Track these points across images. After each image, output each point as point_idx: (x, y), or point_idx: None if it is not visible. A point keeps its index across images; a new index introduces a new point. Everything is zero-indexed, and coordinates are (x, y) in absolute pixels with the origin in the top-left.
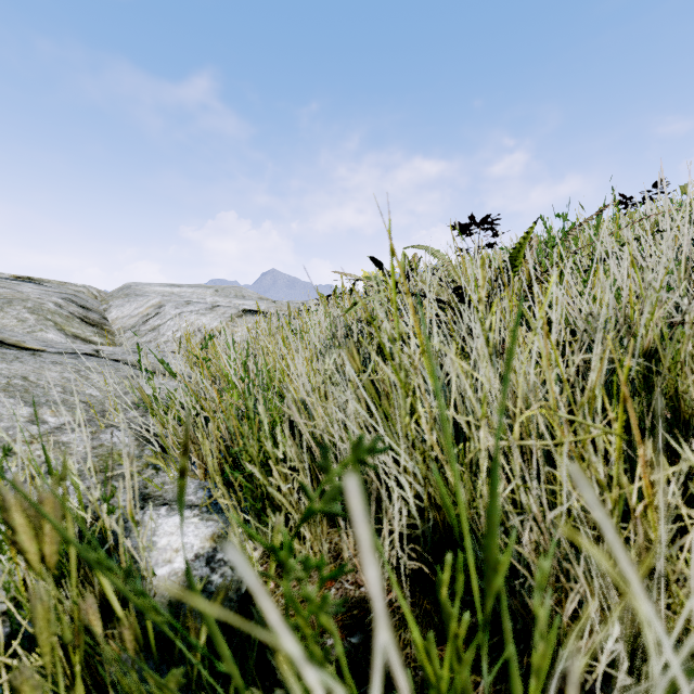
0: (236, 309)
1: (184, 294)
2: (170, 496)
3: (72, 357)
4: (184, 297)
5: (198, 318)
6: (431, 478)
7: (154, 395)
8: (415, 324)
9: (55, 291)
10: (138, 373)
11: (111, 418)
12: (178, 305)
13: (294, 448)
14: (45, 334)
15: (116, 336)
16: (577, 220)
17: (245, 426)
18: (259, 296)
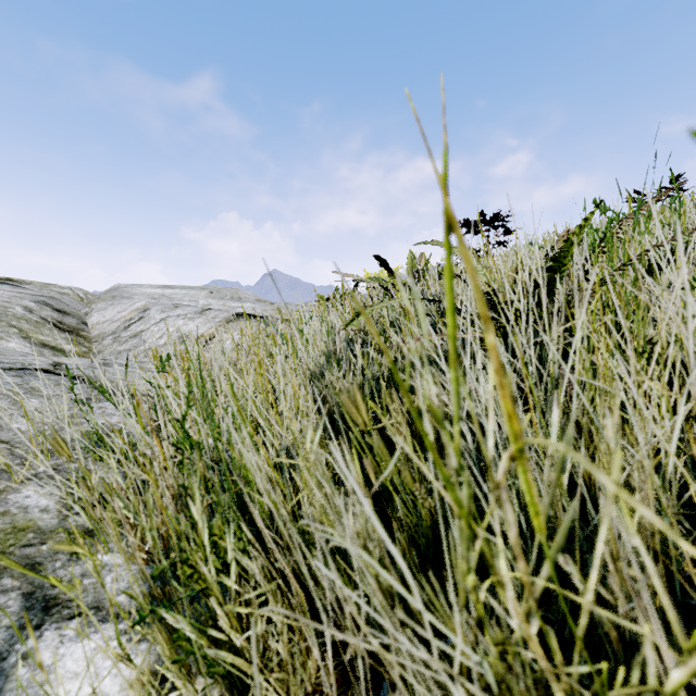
0: (229, 313)
1: (176, 296)
2: (89, 598)
3: (16, 374)
4: (175, 299)
5: (186, 323)
6: (512, 681)
7: (95, 432)
8: (501, 388)
9: (32, 293)
10: (94, 395)
11: (34, 465)
12: (165, 308)
13: (260, 557)
14: (5, 343)
15: (94, 343)
16: (629, 208)
17: (182, 520)
18: (257, 298)
